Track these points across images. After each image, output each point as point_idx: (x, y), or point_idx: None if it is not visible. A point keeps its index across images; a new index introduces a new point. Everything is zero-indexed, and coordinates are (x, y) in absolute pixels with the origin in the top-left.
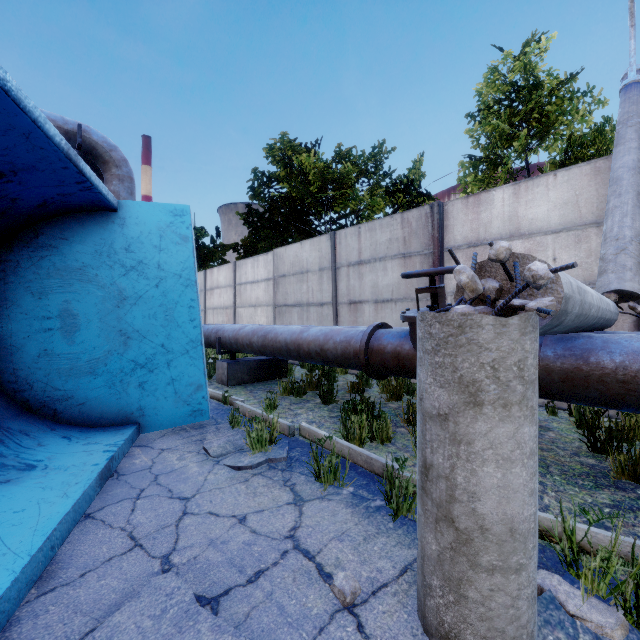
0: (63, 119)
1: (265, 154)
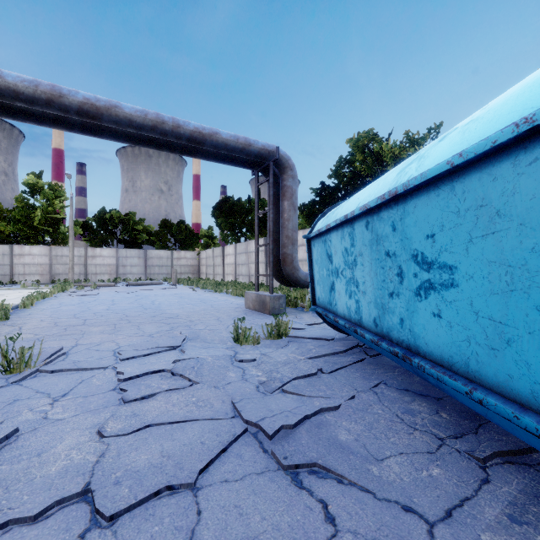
0: (267, 144)
1: (351, 145)
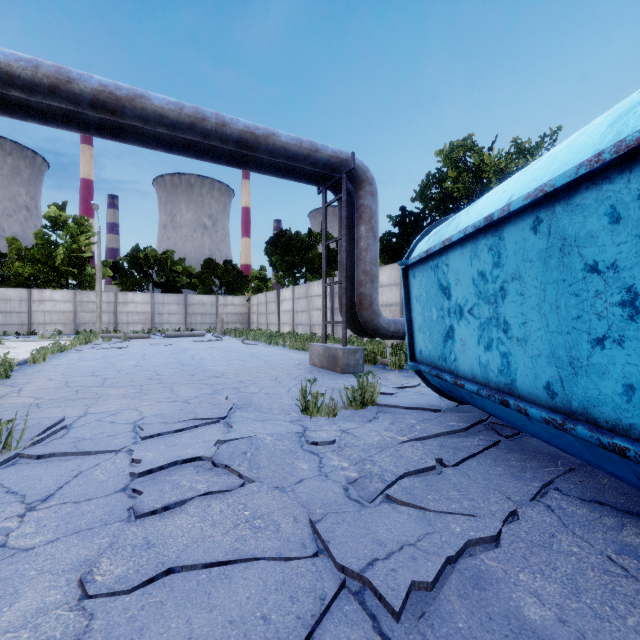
0: (339, 150)
1: (443, 157)
